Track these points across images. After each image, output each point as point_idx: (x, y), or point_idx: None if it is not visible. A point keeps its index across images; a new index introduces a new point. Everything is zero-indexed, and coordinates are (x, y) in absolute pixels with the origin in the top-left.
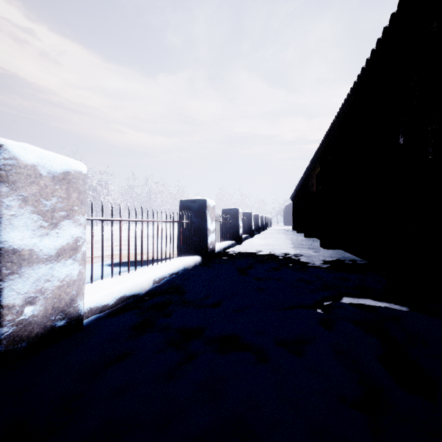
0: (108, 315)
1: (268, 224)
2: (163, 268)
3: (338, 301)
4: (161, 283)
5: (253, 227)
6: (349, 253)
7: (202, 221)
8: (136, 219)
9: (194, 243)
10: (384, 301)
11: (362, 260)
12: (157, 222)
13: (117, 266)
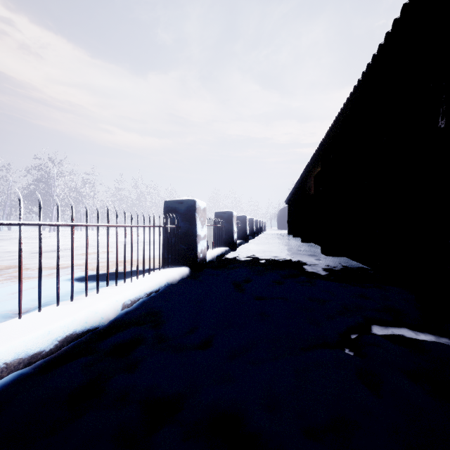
0: (39, 370)
1: (262, 228)
2: (138, 287)
3: (368, 332)
4: (134, 307)
5: (247, 232)
6: (354, 260)
7: (190, 225)
8: (98, 224)
9: (181, 252)
10: (425, 331)
11: (371, 269)
12: (131, 227)
13: (83, 282)
